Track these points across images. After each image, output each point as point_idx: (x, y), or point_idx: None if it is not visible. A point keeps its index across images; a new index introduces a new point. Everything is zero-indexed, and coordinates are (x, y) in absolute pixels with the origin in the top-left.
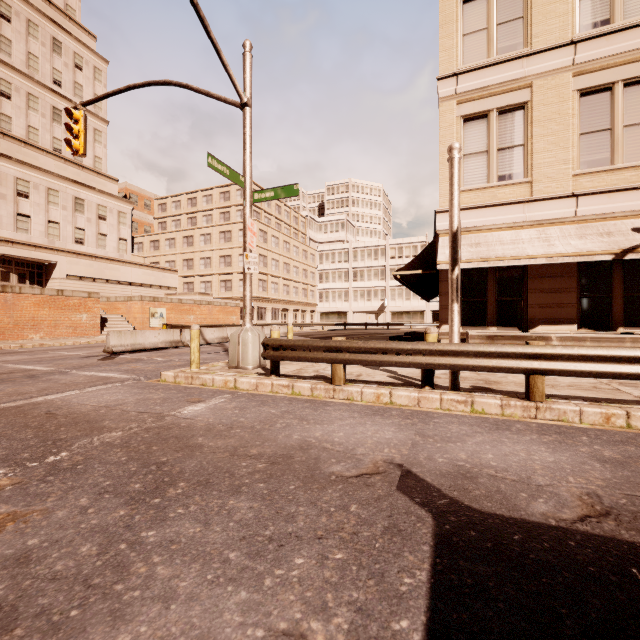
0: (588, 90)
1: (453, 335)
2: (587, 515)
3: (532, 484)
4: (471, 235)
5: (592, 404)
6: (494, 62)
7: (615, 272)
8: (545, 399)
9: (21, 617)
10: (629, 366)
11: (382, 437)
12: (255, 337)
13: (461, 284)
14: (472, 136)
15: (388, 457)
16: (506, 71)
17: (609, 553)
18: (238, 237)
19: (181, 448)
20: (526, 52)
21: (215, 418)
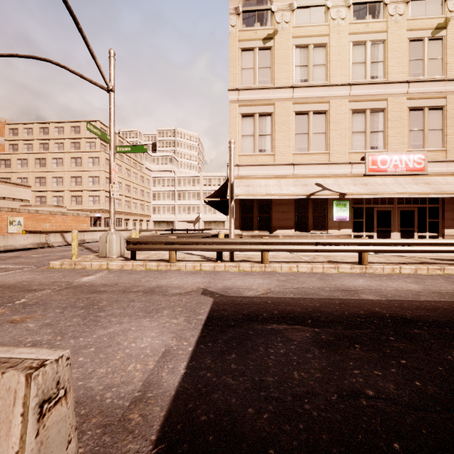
0: (299, 112)
1: (231, 234)
2: (264, 293)
3: (251, 288)
4: (245, 180)
5: (286, 263)
6: (257, 88)
7: (309, 204)
8: (269, 263)
9: (67, 332)
10: (298, 246)
11: (196, 281)
12: (118, 238)
13: (241, 207)
14: (246, 125)
15: (198, 286)
16: (263, 94)
17: (265, 299)
18: (88, 163)
19: (94, 292)
20: (272, 86)
21: (105, 281)
